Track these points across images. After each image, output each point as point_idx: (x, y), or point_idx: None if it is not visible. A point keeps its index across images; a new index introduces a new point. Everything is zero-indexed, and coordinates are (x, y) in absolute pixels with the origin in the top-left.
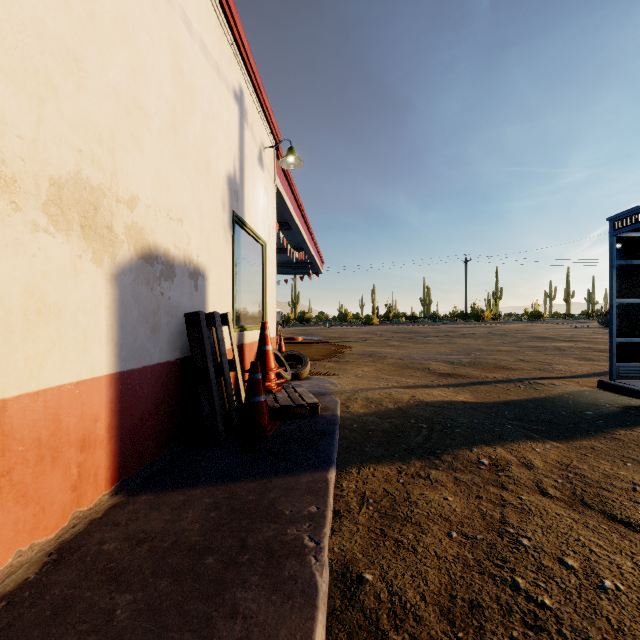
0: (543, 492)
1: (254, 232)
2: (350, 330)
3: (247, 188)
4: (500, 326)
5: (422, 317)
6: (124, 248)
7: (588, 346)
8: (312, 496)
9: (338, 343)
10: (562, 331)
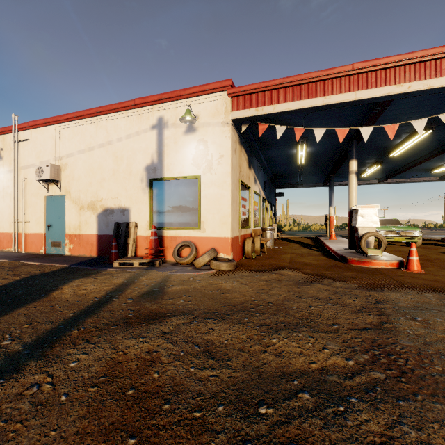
0: (0, 277)
1: (175, 178)
2: None
3: (168, 159)
4: None
5: None
6: (100, 210)
7: None
8: (62, 264)
9: None
10: None
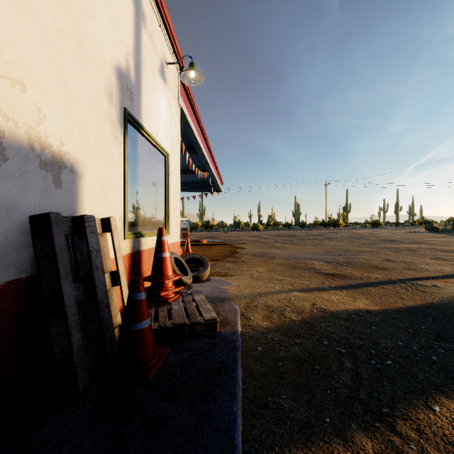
0: None
1: (154, 139)
2: (243, 234)
3: (145, 93)
4: (353, 231)
5: (294, 225)
6: None
7: (432, 247)
8: None
9: (234, 245)
10: (402, 235)
